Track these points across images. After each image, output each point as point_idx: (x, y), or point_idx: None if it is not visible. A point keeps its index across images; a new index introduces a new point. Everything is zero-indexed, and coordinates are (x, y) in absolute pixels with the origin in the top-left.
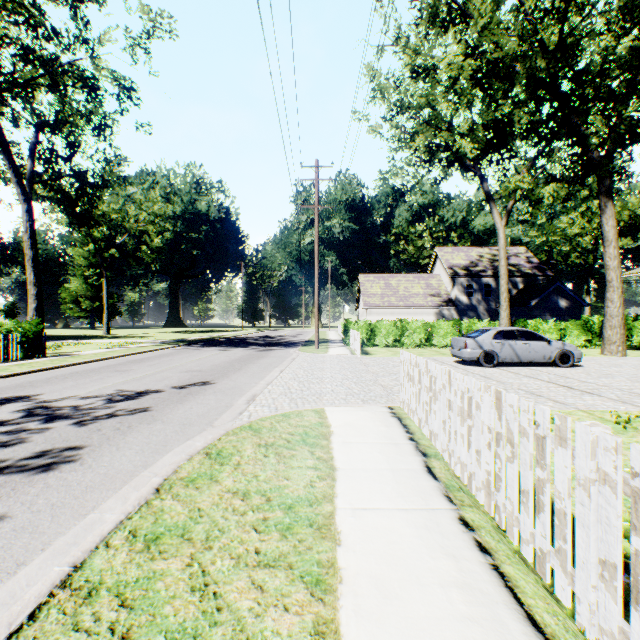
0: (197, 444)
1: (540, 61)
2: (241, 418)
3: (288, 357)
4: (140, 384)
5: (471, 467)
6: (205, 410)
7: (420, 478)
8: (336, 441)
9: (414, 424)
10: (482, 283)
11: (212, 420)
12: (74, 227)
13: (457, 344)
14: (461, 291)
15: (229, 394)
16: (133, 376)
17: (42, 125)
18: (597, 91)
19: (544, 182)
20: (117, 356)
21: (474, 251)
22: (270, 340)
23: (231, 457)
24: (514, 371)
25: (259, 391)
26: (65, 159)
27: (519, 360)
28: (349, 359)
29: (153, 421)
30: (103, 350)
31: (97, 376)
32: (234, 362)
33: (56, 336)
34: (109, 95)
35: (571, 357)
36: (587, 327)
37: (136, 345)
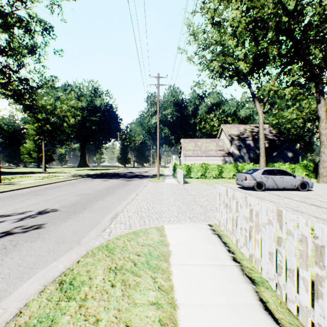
0: (59, 266)
1: (285, 17)
2: (103, 235)
3: (142, 185)
4: (45, 204)
5: (323, 320)
6: (79, 227)
7: (261, 321)
8: (174, 263)
9: (231, 242)
10: (246, 144)
11: (81, 237)
12: (26, 113)
13: (240, 177)
14: (235, 148)
15: (100, 213)
16: (44, 198)
17: (1, 51)
18: (315, 35)
19: (285, 86)
20: (42, 184)
21: (242, 127)
22: (133, 174)
23: (81, 288)
24: (275, 194)
25: (120, 210)
26: (13, 71)
27: (277, 187)
28: (177, 186)
29: (36, 239)
30: (36, 181)
31: (21, 198)
32: (109, 188)
33: (15, 172)
34: (36, 32)
35: (307, 185)
36: (306, 167)
37: (57, 177)
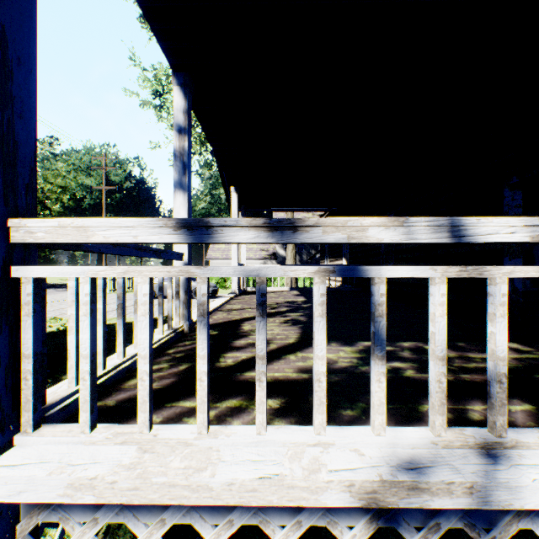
0: None
1: None
2: None
3: (54, 294)
4: None
5: None
6: None
7: None
8: None
9: None
10: None
11: None
12: None
13: None
14: (281, 247)
15: None
16: None
17: None
18: None
19: None
20: None
21: (301, 216)
22: None
23: None
24: None
25: None
26: None
27: None
28: None
29: None
30: None
31: None
32: None
33: None
34: None
35: None
36: None
37: None
